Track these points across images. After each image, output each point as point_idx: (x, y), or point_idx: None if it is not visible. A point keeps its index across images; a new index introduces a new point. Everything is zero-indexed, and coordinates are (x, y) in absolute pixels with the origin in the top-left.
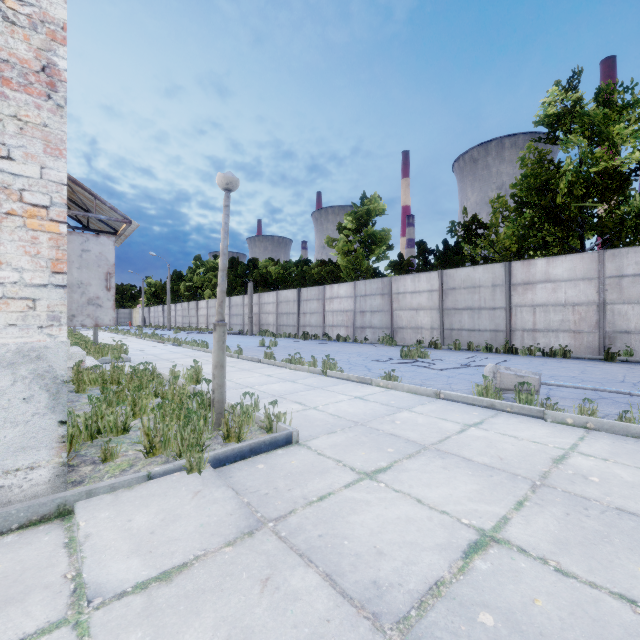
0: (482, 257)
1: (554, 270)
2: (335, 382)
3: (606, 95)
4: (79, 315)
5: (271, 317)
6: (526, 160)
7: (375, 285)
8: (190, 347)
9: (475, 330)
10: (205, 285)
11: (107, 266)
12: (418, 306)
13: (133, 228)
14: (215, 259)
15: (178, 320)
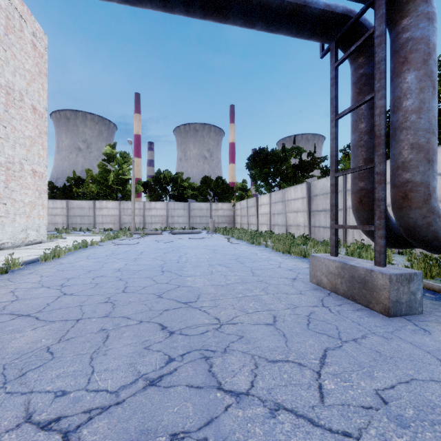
0: (82, 193)
1: (108, 205)
2: None
3: (122, 155)
4: None
5: None
6: (100, 166)
7: None
8: None
9: (82, 224)
10: None
11: None
12: (56, 214)
13: None
14: None
15: None
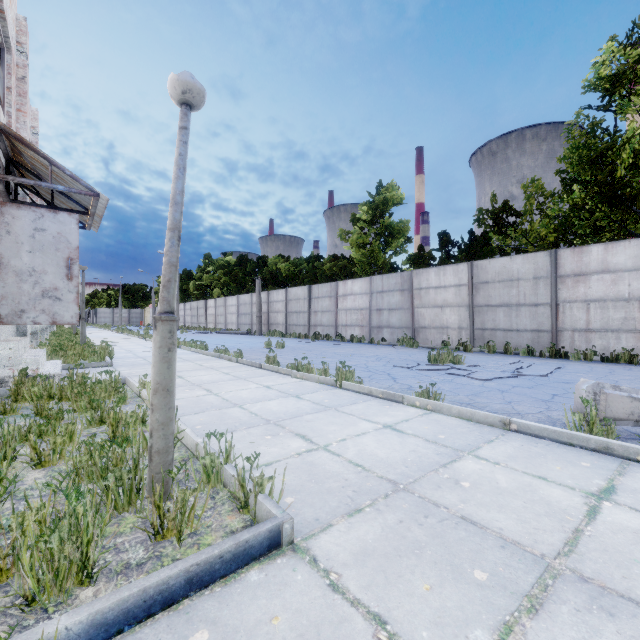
0: (513, 248)
1: (614, 258)
2: (353, 398)
3: None
4: (30, 310)
5: (280, 316)
6: (573, 131)
7: (393, 280)
8: (188, 348)
9: (512, 330)
10: (214, 284)
11: (68, 250)
12: (443, 303)
13: (104, 204)
14: (224, 257)
15: (187, 320)
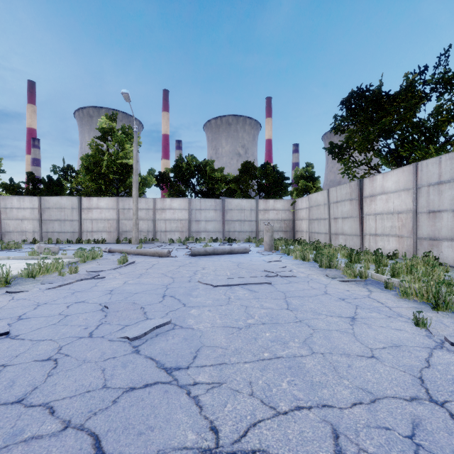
0: (76, 189)
1: (101, 203)
2: None
3: (124, 130)
4: None
5: None
6: (92, 146)
7: None
8: None
9: (62, 232)
10: None
11: None
12: (23, 217)
13: None
14: None
15: None
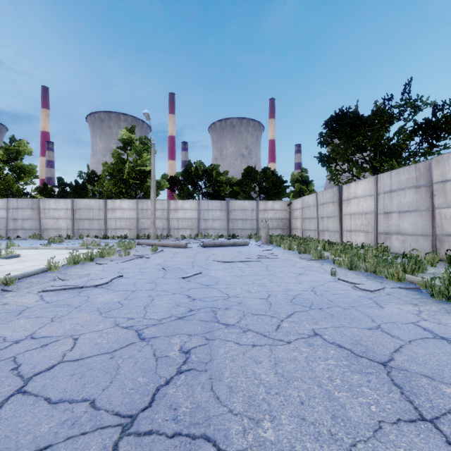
0: (98, 192)
1: (123, 205)
2: (18, 250)
3: (142, 141)
4: None
5: None
6: (115, 155)
7: (26, 202)
8: None
9: (91, 229)
10: None
11: None
12: (59, 217)
13: None
14: None
15: None
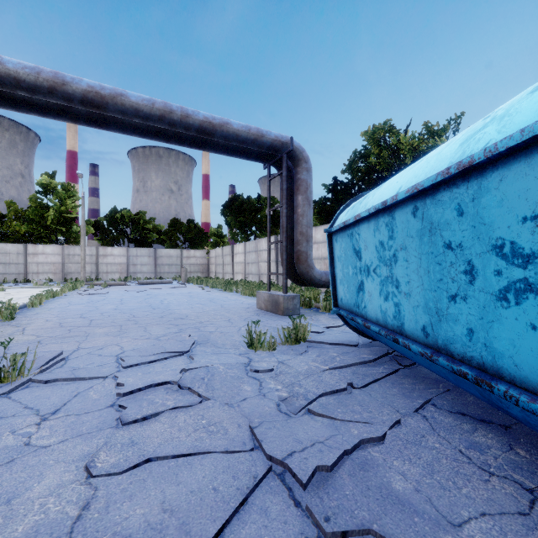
0: (1, 233)
1: (47, 250)
2: None
3: (66, 188)
4: None
5: None
6: (33, 199)
7: None
8: None
9: (7, 274)
10: None
11: None
12: None
13: None
14: None
15: None
